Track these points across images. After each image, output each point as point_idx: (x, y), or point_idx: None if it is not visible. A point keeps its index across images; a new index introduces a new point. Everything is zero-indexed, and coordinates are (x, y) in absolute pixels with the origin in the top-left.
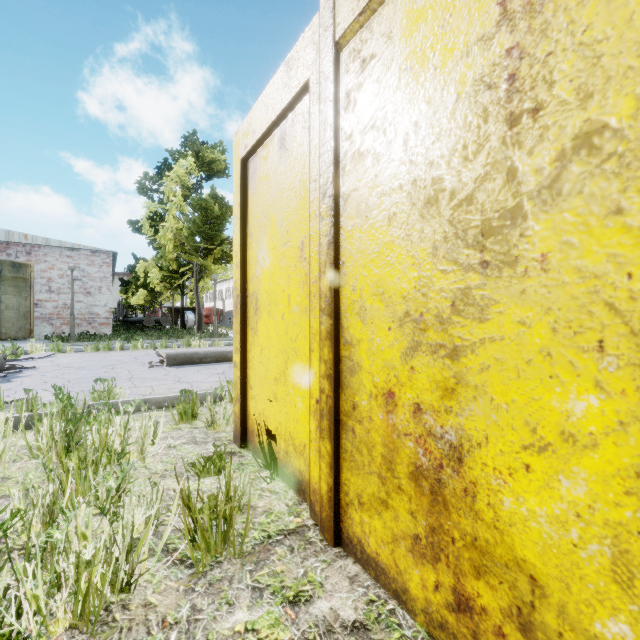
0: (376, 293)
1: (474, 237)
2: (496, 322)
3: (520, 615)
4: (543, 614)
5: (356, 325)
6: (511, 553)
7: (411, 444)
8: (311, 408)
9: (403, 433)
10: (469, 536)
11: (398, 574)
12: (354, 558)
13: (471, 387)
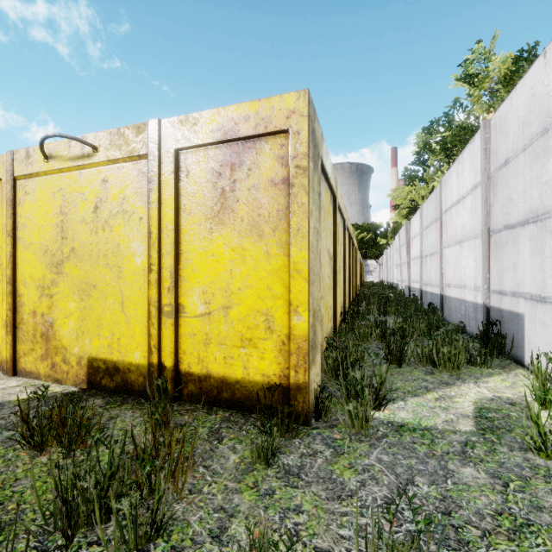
0: (30, 277)
1: (56, 265)
2: (60, 288)
3: (64, 359)
4: (67, 355)
5: (23, 288)
6: (62, 345)
7: (41, 326)
8: (3, 325)
9: (39, 323)
10: (55, 346)
11: (37, 370)
12: (22, 376)
13: (55, 305)
